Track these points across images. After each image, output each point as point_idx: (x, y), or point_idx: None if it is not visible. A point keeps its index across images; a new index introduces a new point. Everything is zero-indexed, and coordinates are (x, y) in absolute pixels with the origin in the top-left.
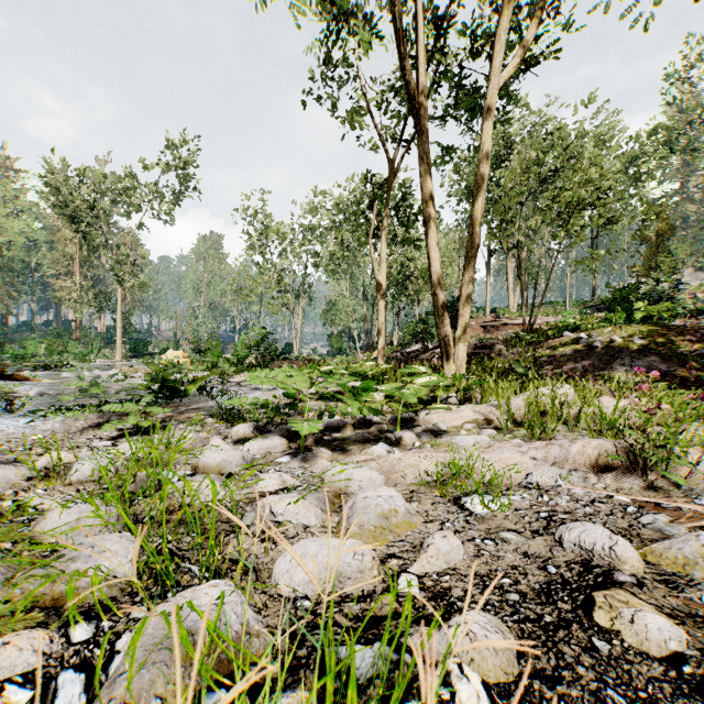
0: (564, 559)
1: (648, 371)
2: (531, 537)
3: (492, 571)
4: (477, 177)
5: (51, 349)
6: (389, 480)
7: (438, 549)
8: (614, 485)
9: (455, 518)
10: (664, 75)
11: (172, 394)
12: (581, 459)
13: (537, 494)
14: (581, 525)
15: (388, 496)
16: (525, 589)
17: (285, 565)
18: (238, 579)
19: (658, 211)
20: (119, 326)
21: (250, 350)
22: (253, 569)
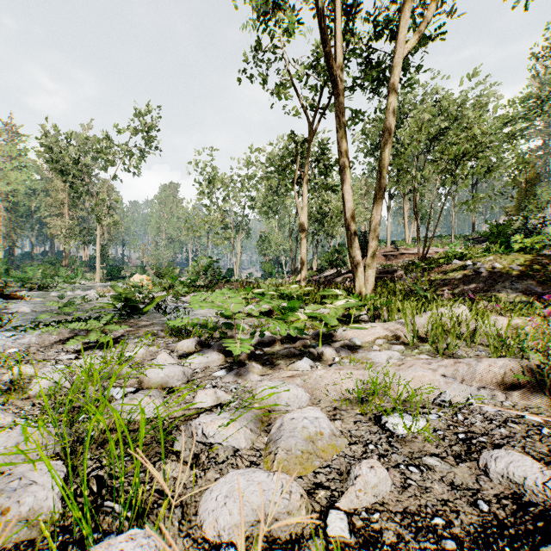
0: (493, 492)
1: (525, 292)
2: (455, 463)
3: (422, 507)
4: (384, 132)
5: (45, 273)
6: (314, 396)
7: (366, 482)
8: (521, 403)
9: (378, 440)
10: (532, 53)
11: (133, 311)
12: (488, 377)
13: (451, 412)
14: (506, 454)
15: (314, 418)
16: (460, 532)
17: (211, 503)
18: (163, 516)
19: (526, 163)
20: (98, 255)
21: (199, 274)
22: (180, 503)
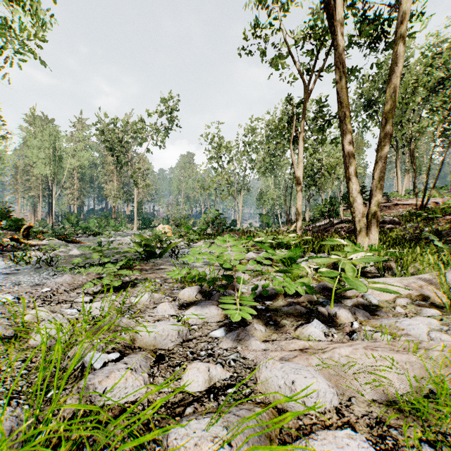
0: None
1: None
2: None
3: None
4: (390, 76)
5: (100, 224)
6: (339, 389)
7: None
8: None
9: None
10: None
11: (150, 256)
12: None
13: None
14: None
15: None
16: None
17: None
18: None
19: None
20: (135, 210)
21: (208, 224)
22: None
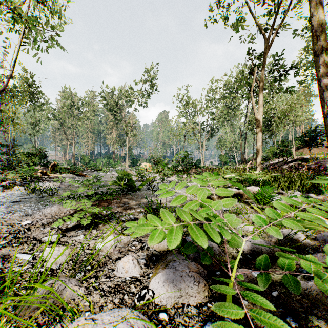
0: None
1: None
2: None
3: None
4: None
5: (103, 162)
6: None
7: None
8: None
9: None
10: None
11: (130, 188)
12: None
13: None
14: None
15: None
16: None
17: None
18: None
19: None
20: (127, 153)
21: (179, 163)
22: None
